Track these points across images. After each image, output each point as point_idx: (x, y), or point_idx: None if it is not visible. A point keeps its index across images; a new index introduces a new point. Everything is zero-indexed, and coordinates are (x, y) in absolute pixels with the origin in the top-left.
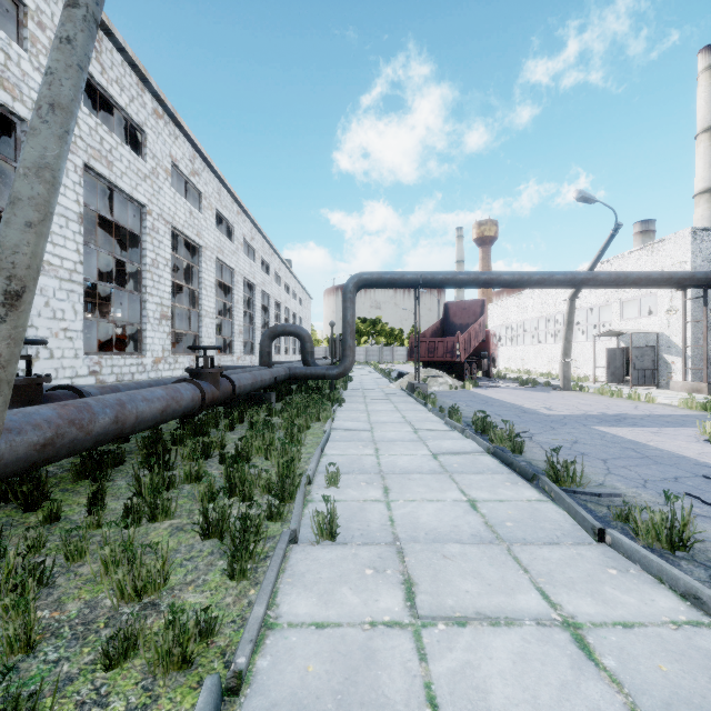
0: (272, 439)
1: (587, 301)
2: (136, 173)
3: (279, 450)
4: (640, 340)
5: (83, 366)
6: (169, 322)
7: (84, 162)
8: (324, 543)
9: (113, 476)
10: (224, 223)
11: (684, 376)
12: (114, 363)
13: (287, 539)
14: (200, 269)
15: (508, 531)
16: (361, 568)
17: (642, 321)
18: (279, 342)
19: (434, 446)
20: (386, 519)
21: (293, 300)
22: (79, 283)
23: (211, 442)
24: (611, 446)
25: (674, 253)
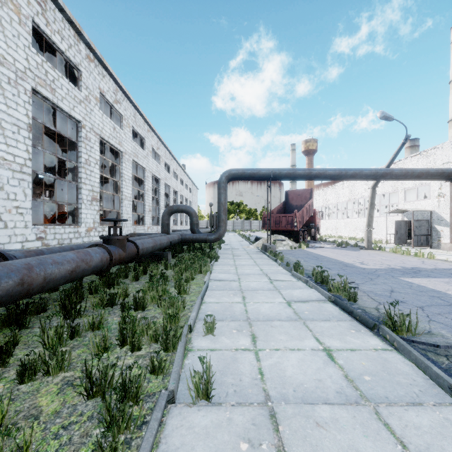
0: (164, 289)
1: (380, 190)
2: (73, 98)
3: (166, 302)
4: (418, 215)
5: (32, 233)
6: (98, 203)
7: (33, 87)
8: (200, 404)
9: (34, 322)
10: (139, 138)
11: (451, 240)
12: (56, 232)
13: (163, 404)
14: (121, 167)
15: (369, 387)
16: (236, 440)
17: (420, 203)
18: (176, 217)
19: (287, 294)
20: (256, 371)
21: (186, 190)
22: (28, 174)
23: (116, 293)
24: (420, 294)
25: (443, 157)
